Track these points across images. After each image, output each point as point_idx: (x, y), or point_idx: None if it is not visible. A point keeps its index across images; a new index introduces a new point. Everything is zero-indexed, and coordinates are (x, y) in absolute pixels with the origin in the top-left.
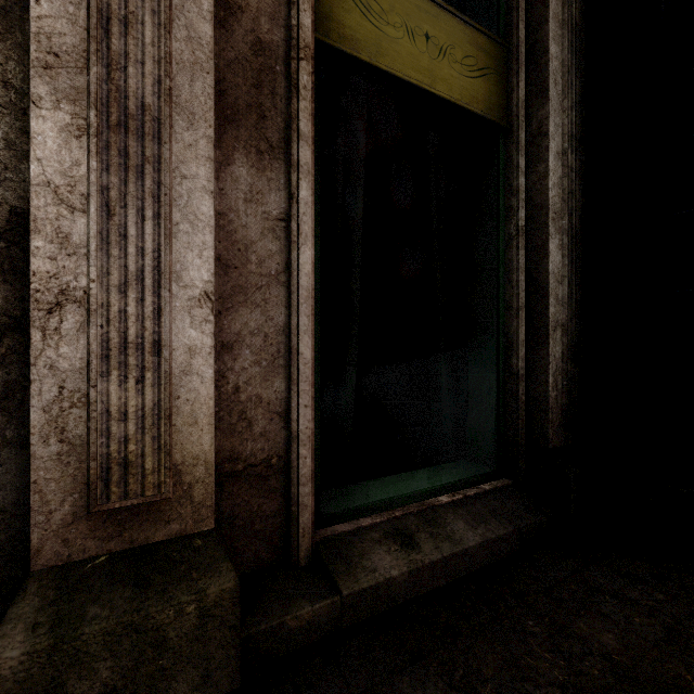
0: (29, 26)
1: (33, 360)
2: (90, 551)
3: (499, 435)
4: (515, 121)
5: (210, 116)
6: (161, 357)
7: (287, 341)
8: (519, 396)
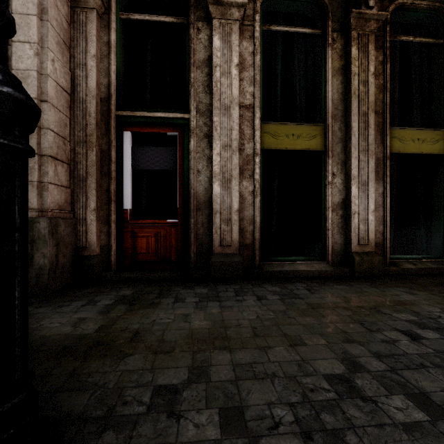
0: (351, 174)
1: (352, 221)
2: (358, 250)
3: (443, 246)
4: None
5: (374, 179)
6: (367, 221)
7: (383, 218)
8: None
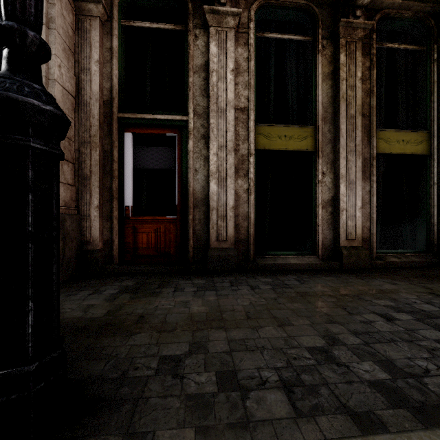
0: (340, 173)
1: (340, 218)
2: (346, 245)
3: (427, 241)
4: (433, 153)
5: (361, 178)
6: (355, 217)
7: (370, 215)
8: (434, 230)
